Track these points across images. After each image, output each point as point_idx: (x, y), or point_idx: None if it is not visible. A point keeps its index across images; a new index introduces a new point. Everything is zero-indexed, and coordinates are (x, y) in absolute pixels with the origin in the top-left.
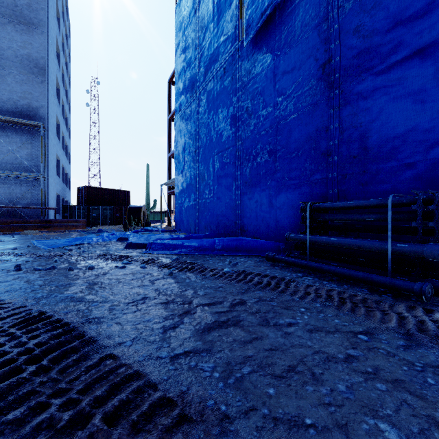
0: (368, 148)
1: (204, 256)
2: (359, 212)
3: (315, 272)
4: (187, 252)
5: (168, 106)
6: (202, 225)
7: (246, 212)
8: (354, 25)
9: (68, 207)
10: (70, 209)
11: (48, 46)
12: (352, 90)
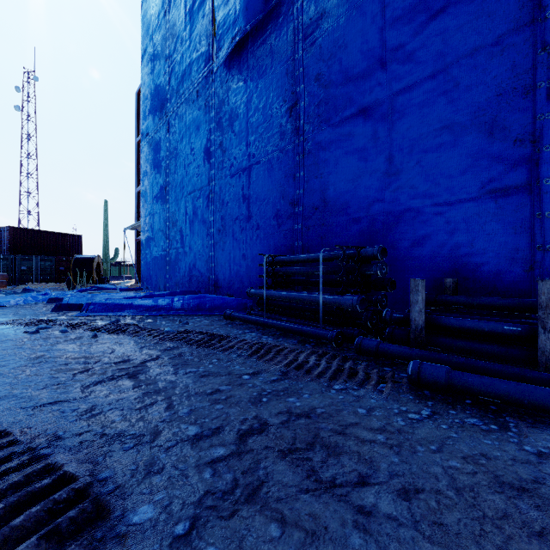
0: (326, 201)
1: (156, 317)
2: (310, 266)
3: (266, 328)
4: (136, 313)
5: (136, 126)
6: (172, 281)
7: (220, 265)
8: (316, 73)
9: None
10: None
11: None
12: (314, 139)
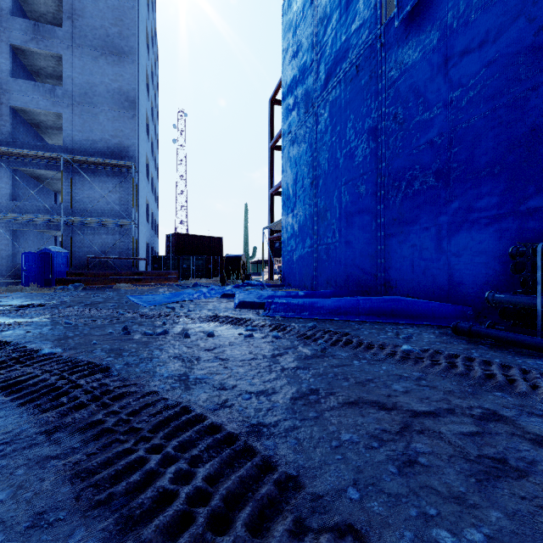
0: None
1: (349, 323)
2: None
3: None
4: (322, 316)
5: (269, 131)
6: (321, 278)
7: (394, 261)
8: None
9: (158, 257)
10: (159, 260)
11: (139, 75)
12: None
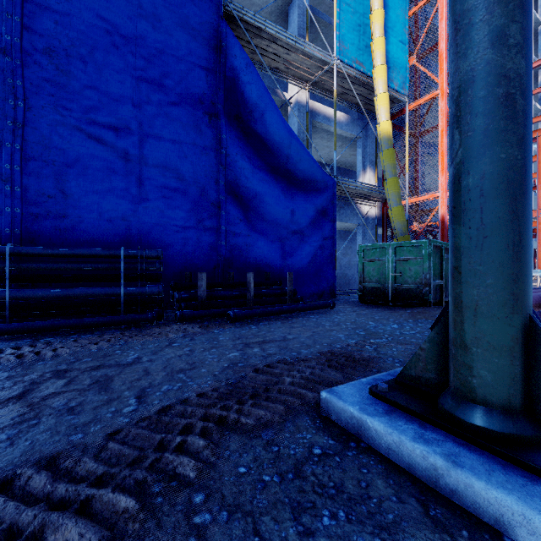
0: (65, 192)
1: None
2: (75, 261)
3: (37, 334)
4: None
5: None
6: None
7: None
8: (48, 45)
9: None
10: None
11: None
12: (45, 117)
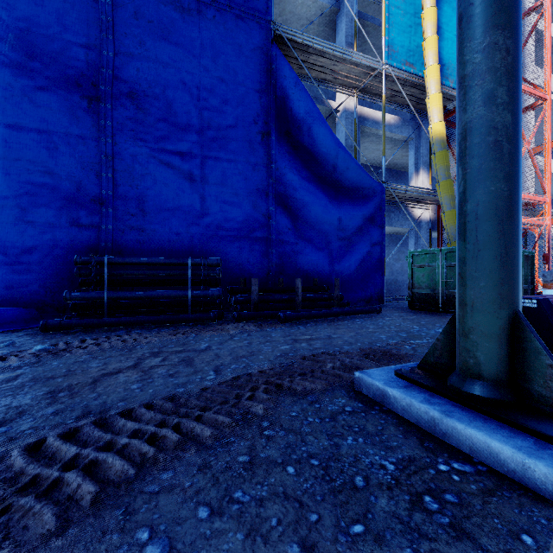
0: (143, 211)
1: None
2: (152, 269)
3: (128, 327)
4: None
5: None
6: None
7: None
8: (131, 89)
9: None
10: None
11: None
12: (128, 149)
